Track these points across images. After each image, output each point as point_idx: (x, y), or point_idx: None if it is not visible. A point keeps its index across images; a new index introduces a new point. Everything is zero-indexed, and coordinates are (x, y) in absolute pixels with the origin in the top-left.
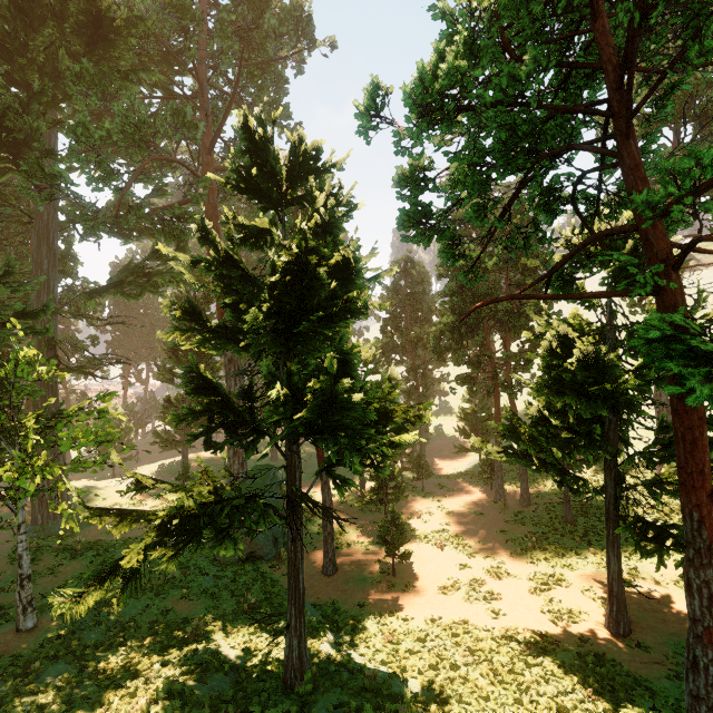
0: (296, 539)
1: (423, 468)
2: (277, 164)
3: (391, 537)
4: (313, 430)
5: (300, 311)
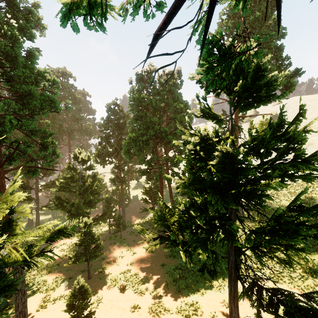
0: None
1: (121, 224)
2: None
3: (76, 306)
4: None
5: None
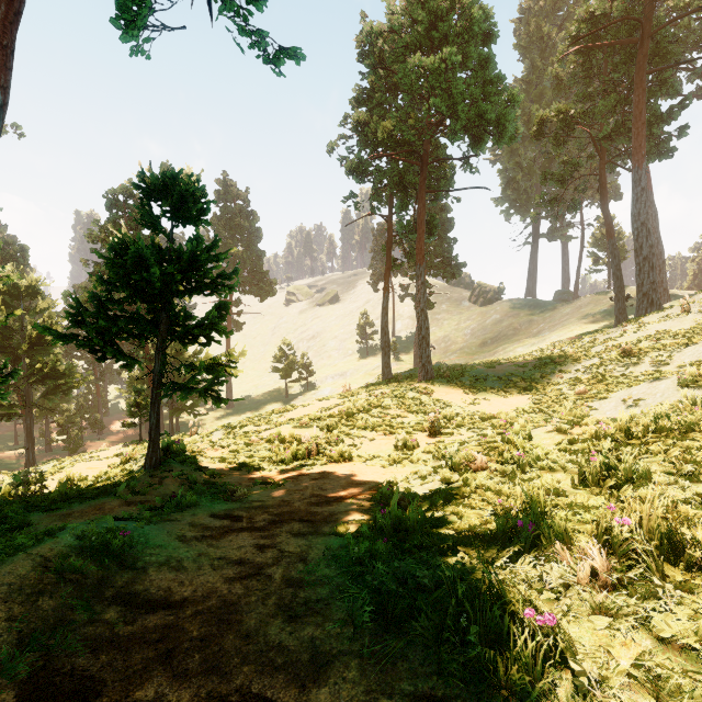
0: (31, 420)
1: (99, 425)
2: (20, 285)
3: (73, 444)
4: (43, 379)
5: (38, 342)
